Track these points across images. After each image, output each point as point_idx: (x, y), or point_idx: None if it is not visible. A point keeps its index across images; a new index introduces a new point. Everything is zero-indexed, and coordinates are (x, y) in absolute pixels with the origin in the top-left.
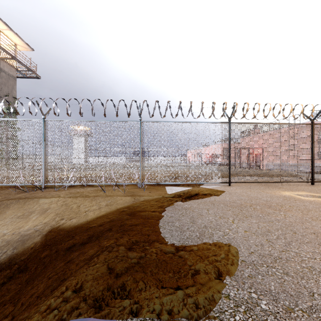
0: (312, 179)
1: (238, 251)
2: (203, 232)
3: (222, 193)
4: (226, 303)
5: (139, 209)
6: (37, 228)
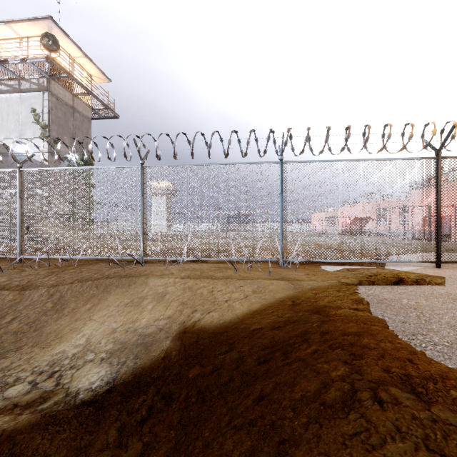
0: None
1: None
2: None
3: (446, 281)
4: None
5: (326, 304)
6: (161, 326)
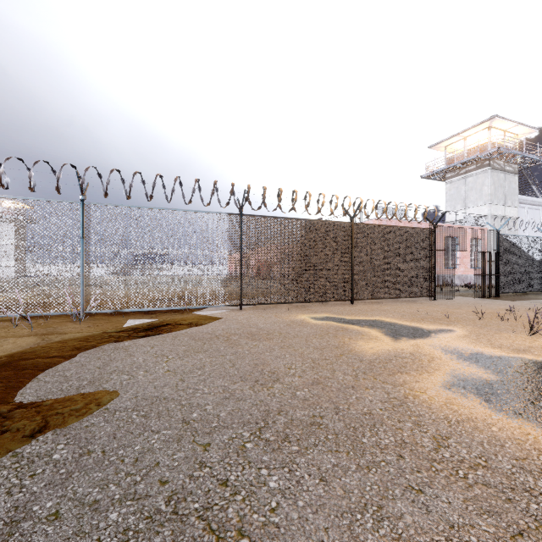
0: (351, 297)
1: (119, 397)
2: (97, 380)
3: (213, 322)
4: (4, 462)
5: (26, 356)
6: None
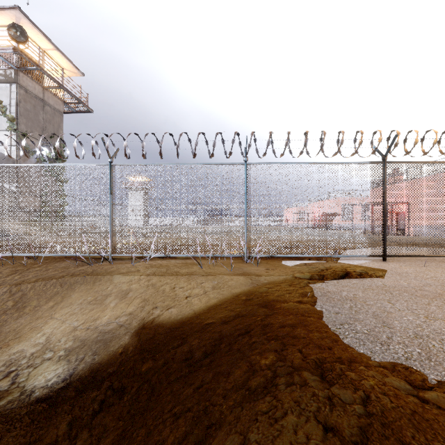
0: None
1: None
2: (426, 348)
3: (386, 274)
4: None
5: (275, 298)
6: (121, 322)
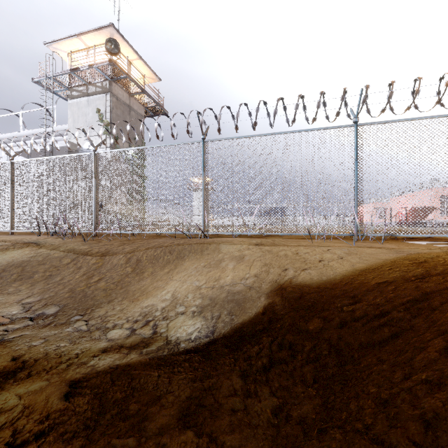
0: None
1: None
2: None
3: None
4: None
5: None
6: (249, 284)
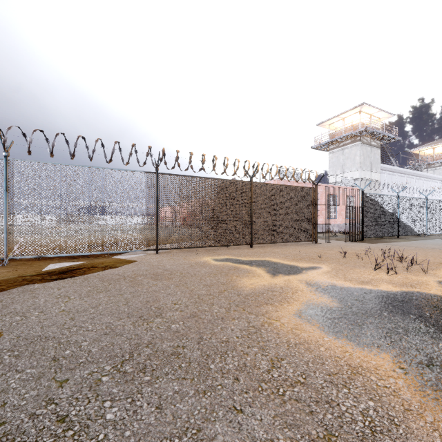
0: (251, 242)
1: (0, 338)
2: None
3: (127, 264)
4: None
5: None
6: None
